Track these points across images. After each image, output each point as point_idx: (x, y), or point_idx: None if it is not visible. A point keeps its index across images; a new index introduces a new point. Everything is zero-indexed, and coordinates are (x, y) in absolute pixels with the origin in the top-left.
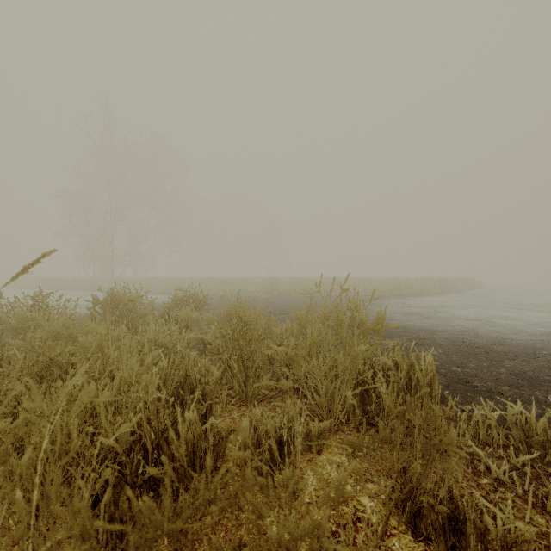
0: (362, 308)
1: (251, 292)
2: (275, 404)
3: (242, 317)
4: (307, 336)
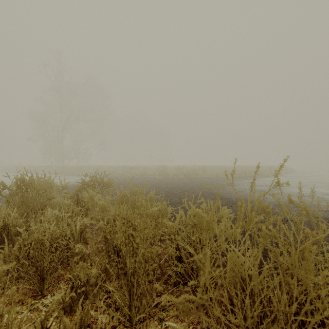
0: (225, 186)
1: (149, 175)
2: (167, 325)
3: (134, 203)
4: (227, 266)
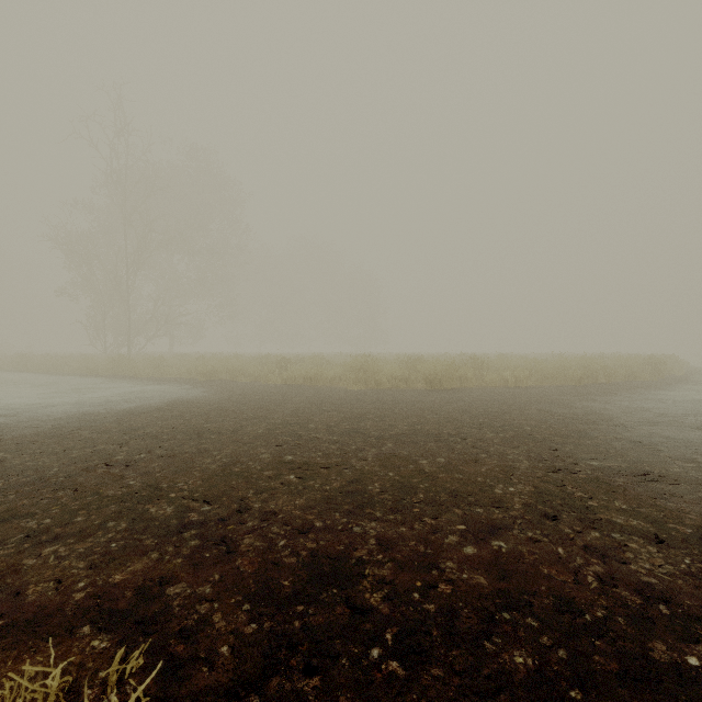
0: (592, 431)
1: (329, 380)
2: None
3: None
4: None
